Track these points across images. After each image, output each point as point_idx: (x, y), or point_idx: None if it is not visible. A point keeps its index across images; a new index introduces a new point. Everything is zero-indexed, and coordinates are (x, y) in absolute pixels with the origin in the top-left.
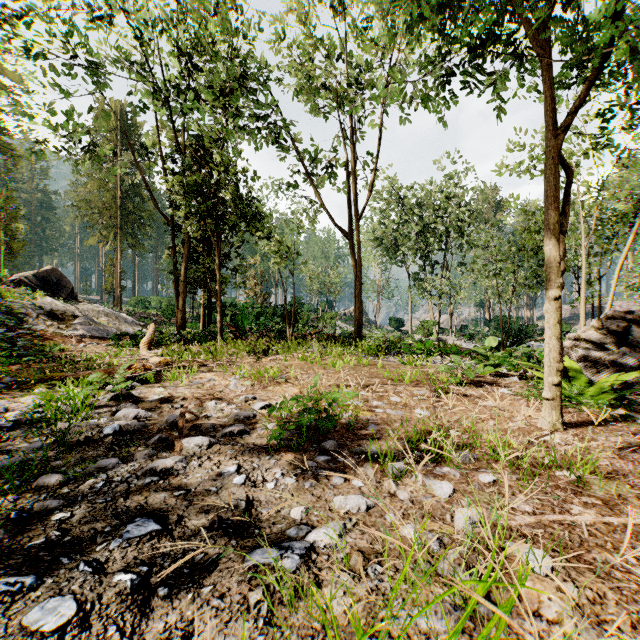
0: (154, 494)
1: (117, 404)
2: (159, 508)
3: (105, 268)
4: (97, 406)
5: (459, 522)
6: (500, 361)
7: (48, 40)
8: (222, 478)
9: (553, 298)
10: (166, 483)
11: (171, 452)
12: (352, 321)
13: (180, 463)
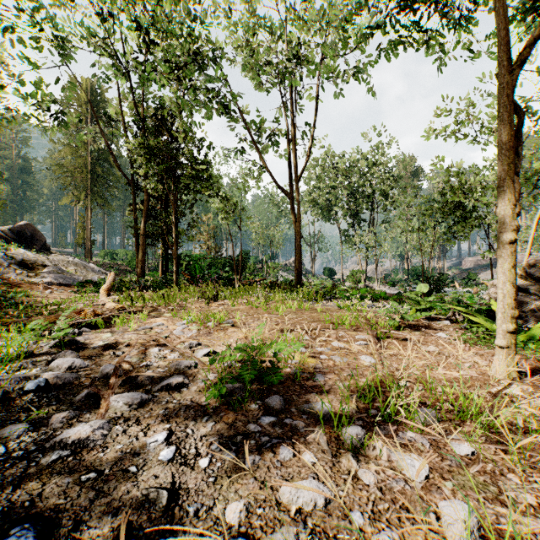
0: (55, 479)
1: (58, 351)
2: (54, 504)
3: (77, 224)
4: (37, 354)
5: (453, 531)
6: (432, 306)
7: (18, 16)
8: (146, 451)
9: (508, 242)
10: (76, 460)
11: (96, 412)
12: (292, 270)
13: (99, 430)
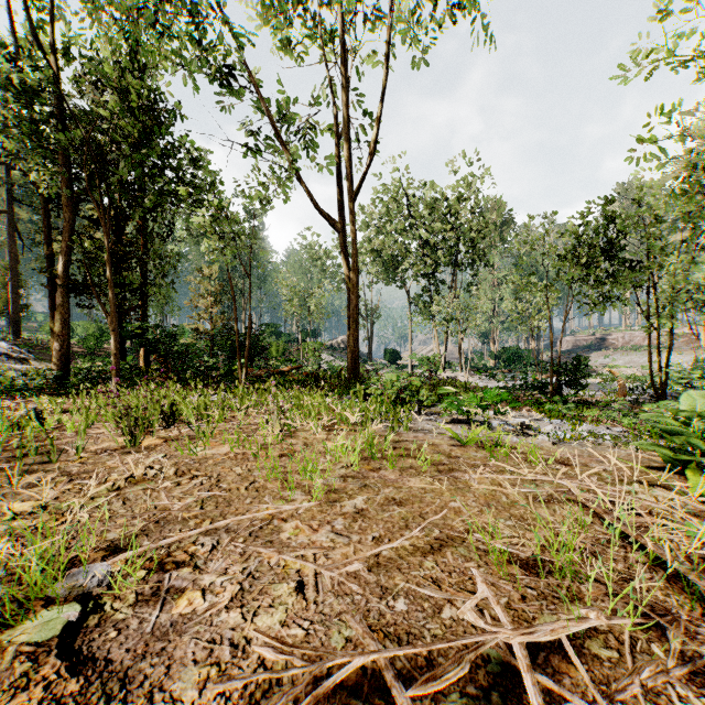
0: None
1: None
2: None
3: None
4: None
5: None
6: None
7: None
8: None
9: None
10: None
11: None
12: (340, 353)
13: None
